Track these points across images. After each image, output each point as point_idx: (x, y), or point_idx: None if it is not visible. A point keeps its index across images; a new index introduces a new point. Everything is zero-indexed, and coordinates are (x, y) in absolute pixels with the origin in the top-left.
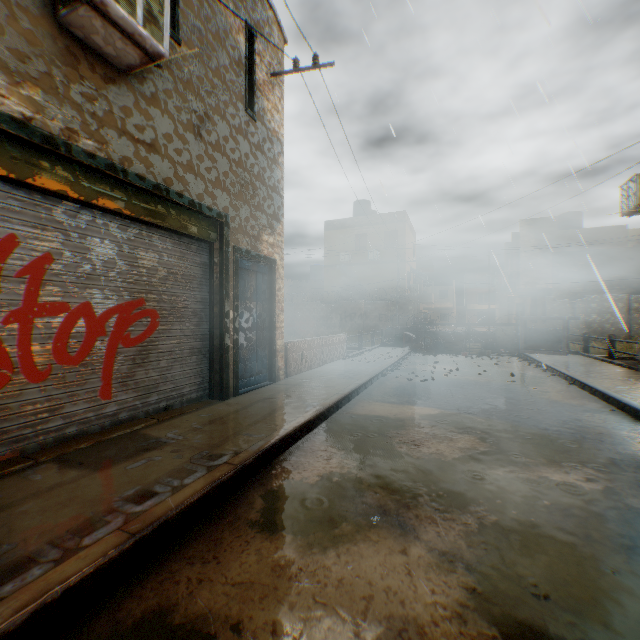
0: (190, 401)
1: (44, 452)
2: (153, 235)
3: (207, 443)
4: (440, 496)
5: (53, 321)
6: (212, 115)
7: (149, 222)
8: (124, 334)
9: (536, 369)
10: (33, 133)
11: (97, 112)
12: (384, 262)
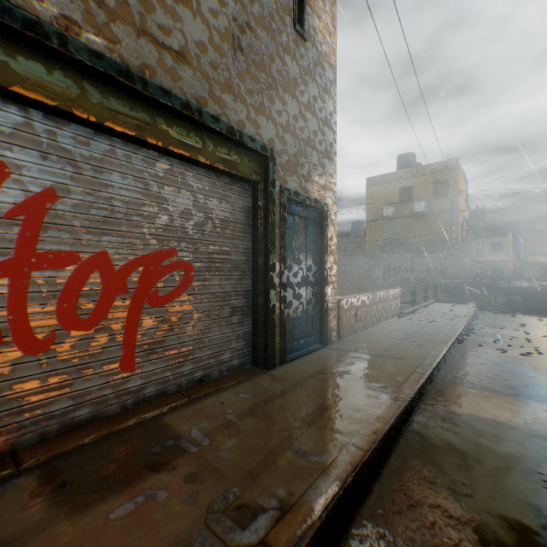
0: (230, 369)
1: (39, 447)
2: (186, 172)
3: (239, 464)
4: None
5: (57, 275)
6: (255, 27)
7: (180, 154)
8: (151, 291)
9: None
10: (8, 14)
11: (106, 1)
12: (432, 213)
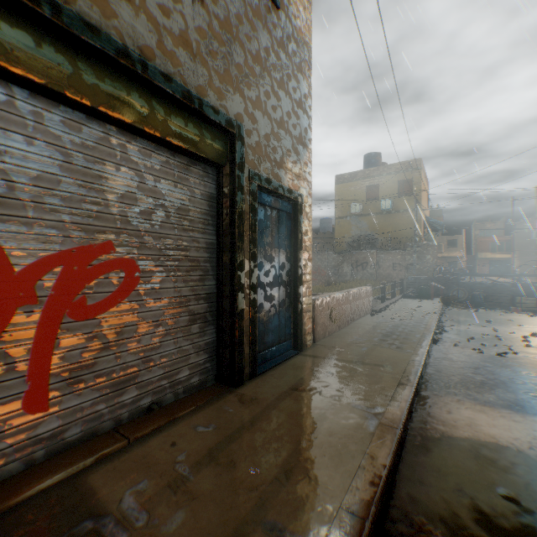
0: (189, 389)
1: None
2: (129, 144)
3: None
4: None
5: None
6: None
7: (118, 120)
8: (75, 299)
9: None
10: None
11: None
12: (397, 211)
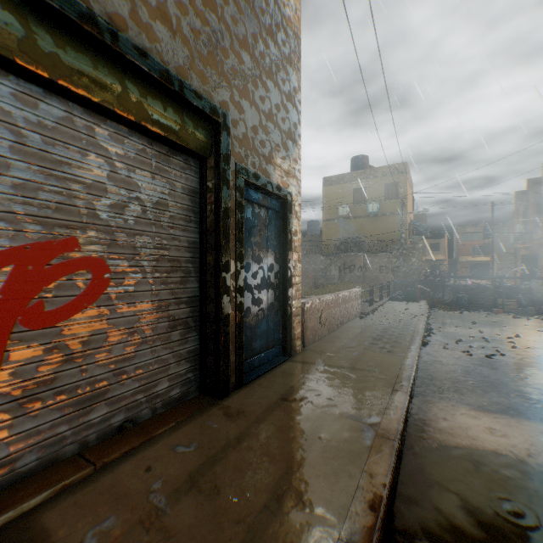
0: (168, 403)
1: None
2: (97, 127)
3: None
4: None
5: None
6: None
7: (84, 98)
8: (29, 304)
9: None
10: None
11: None
12: (384, 214)
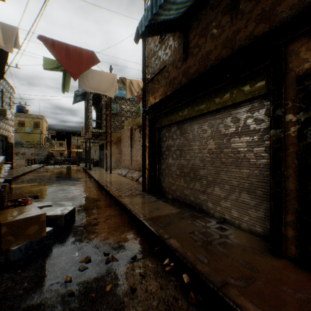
0: None
1: None
2: None
3: (19, 171)
4: (53, 172)
5: None
6: None
7: None
8: None
9: (78, 165)
10: None
11: None
12: (34, 133)
